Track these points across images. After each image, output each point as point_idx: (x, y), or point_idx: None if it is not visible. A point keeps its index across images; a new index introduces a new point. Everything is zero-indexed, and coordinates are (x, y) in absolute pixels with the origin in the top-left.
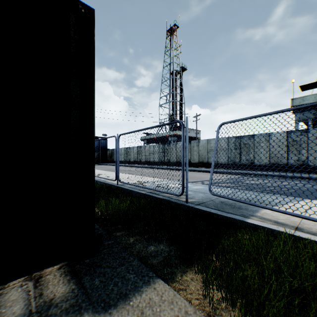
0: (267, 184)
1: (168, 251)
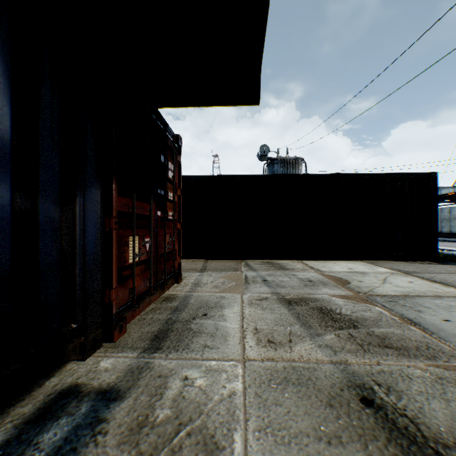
0: None
1: None
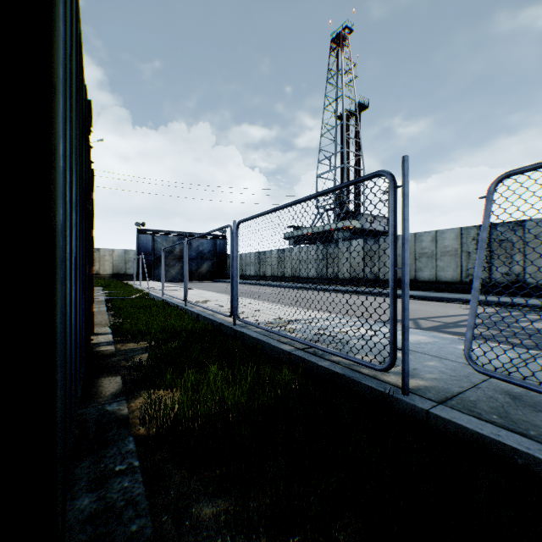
0: None
1: None
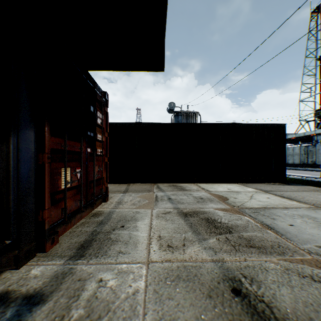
0: None
1: None
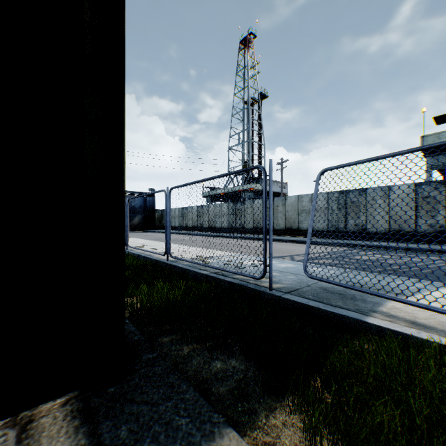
0: (388, 260)
1: (243, 371)
